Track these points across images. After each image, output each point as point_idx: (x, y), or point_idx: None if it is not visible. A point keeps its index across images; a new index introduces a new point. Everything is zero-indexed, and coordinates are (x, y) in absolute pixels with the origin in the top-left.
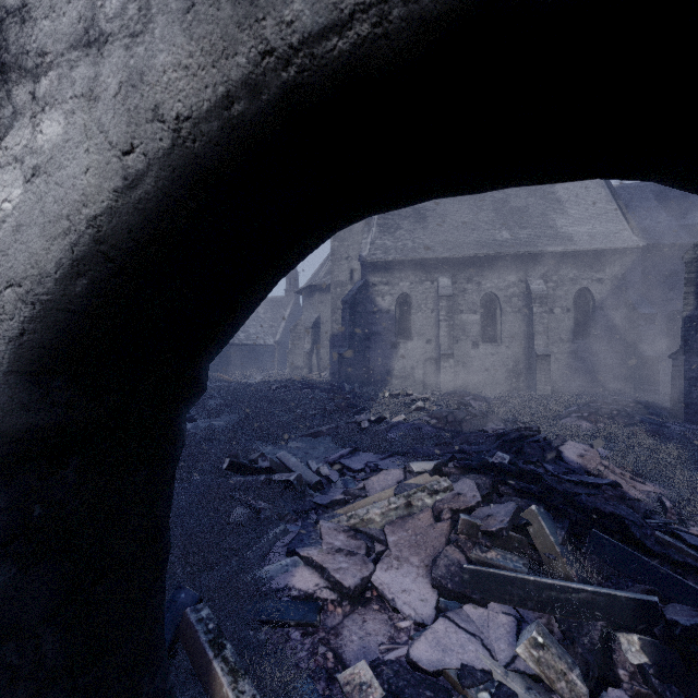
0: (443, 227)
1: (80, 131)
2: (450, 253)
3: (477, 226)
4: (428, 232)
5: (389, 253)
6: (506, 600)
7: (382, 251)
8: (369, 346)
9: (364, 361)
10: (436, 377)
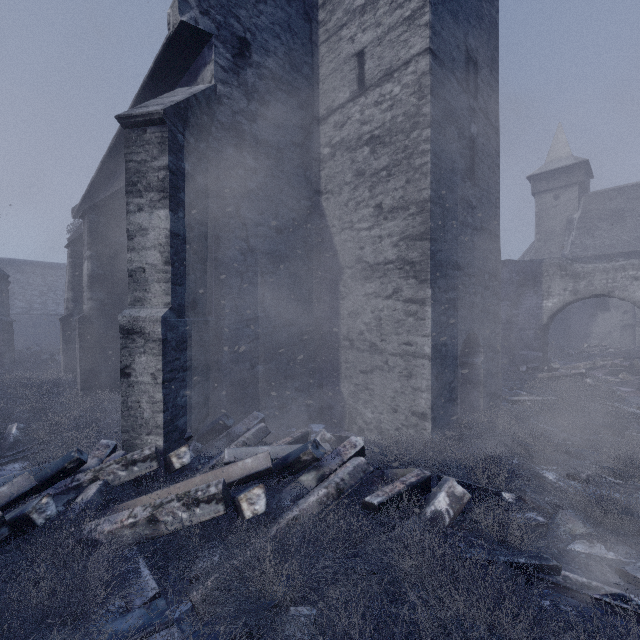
0: None
1: (558, 301)
2: None
3: None
4: (625, 230)
5: (588, 250)
6: (620, 373)
7: (581, 249)
8: (569, 316)
9: (565, 326)
10: (633, 339)
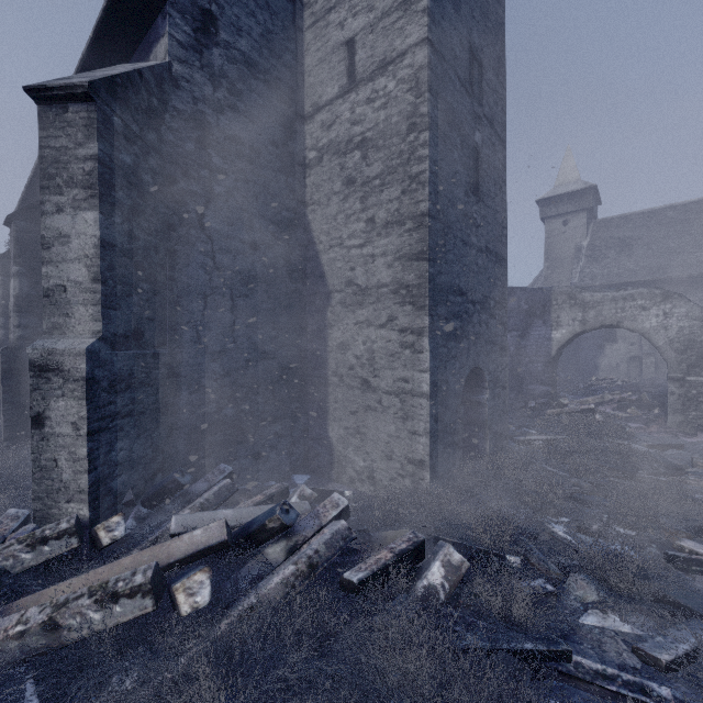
0: (647, 253)
1: (567, 332)
2: (653, 276)
3: (682, 250)
4: (632, 259)
5: (596, 279)
6: (628, 408)
7: (589, 278)
8: (578, 347)
9: (574, 358)
10: (640, 371)
